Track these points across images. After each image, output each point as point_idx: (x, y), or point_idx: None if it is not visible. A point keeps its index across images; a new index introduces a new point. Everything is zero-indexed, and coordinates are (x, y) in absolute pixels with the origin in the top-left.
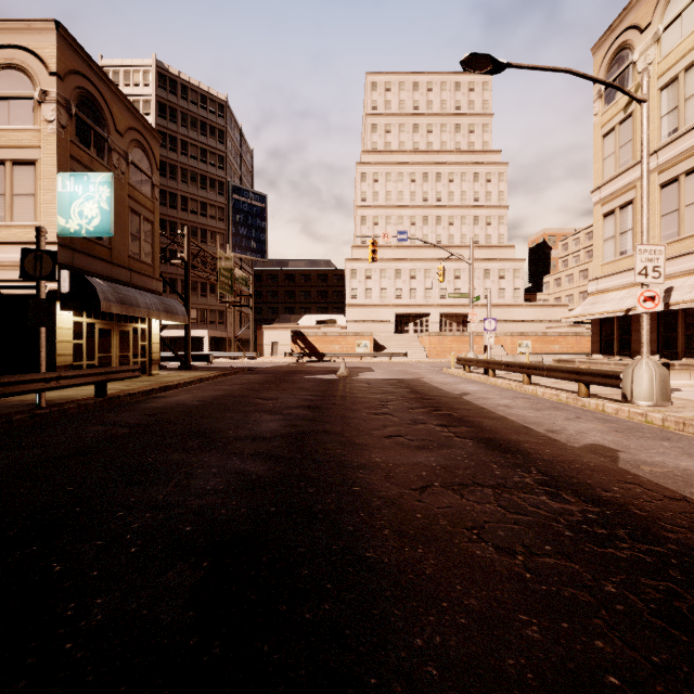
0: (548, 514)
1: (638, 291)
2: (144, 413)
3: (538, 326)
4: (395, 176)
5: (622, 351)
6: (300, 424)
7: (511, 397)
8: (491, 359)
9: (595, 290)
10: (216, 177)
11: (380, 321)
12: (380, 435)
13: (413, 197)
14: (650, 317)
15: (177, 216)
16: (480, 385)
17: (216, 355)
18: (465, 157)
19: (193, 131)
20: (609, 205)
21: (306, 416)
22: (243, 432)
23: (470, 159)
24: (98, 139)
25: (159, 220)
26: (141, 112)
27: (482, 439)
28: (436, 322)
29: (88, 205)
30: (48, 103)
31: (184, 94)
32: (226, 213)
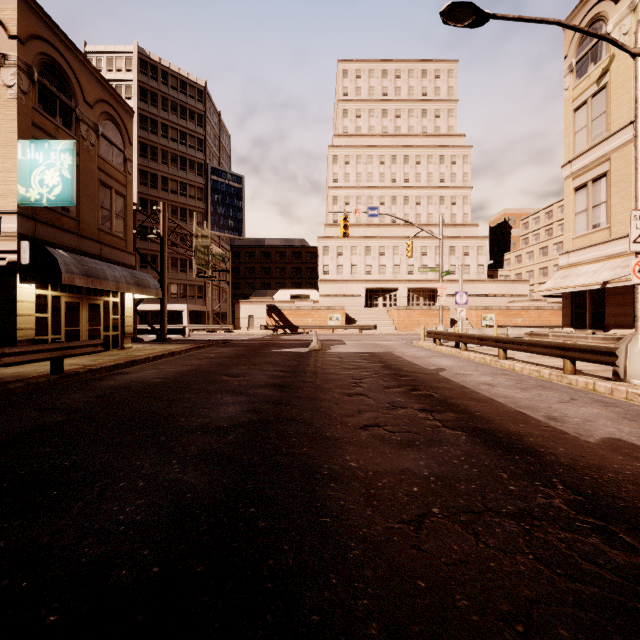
0: (618, 580)
1: (632, 260)
2: (95, 394)
3: (500, 301)
4: (365, 158)
5: (595, 325)
6: (264, 408)
7: (490, 373)
8: (463, 333)
9: (566, 263)
10: (195, 159)
11: (350, 296)
12: (354, 424)
13: (382, 179)
14: (625, 290)
15: (158, 195)
16: (454, 359)
17: (194, 327)
18: (431, 141)
19: (173, 115)
20: (581, 178)
21: (272, 398)
22: (196, 419)
23: (436, 143)
24: (64, 108)
25: (141, 199)
26: (123, 96)
27: (475, 431)
28: (404, 297)
29: (49, 173)
30: (7, 67)
31: (165, 80)
32: (204, 193)
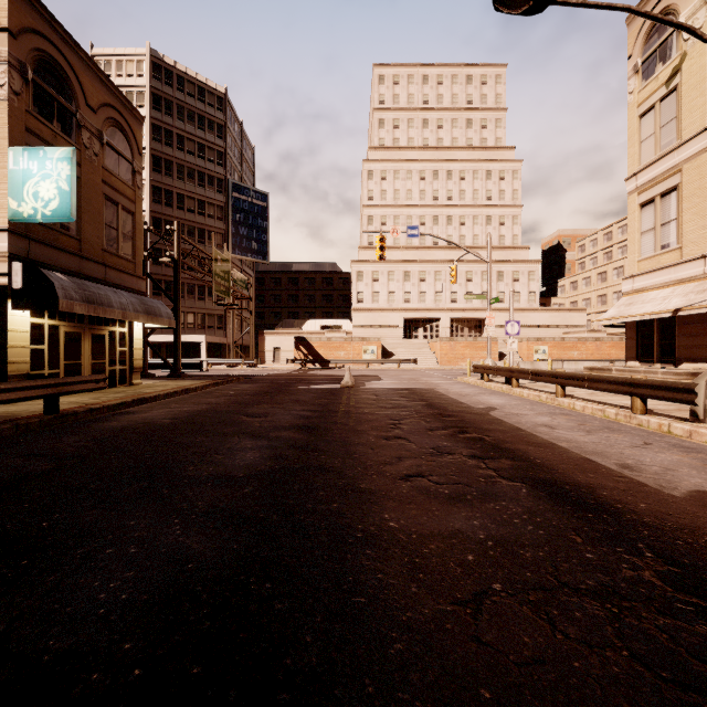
0: None
1: None
2: (93, 437)
3: (554, 332)
4: (403, 173)
5: (664, 358)
6: (288, 455)
7: (547, 413)
8: (515, 367)
9: (631, 289)
10: (214, 174)
11: (387, 326)
12: (393, 474)
13: (423, 196)
14: (699, 318)
15: (173, 214)
16: (505, 397)
17: (213, 362)
18: (477, 154)
19: (190, 125)
20: (648, 193)
21: (297, 442)
22: (207, 468)
23: (482, 156)
24: (63, 112)
25: (154, 219)
26: (134, 104)
27: (537, 482)
28: (447, 327)
29: (44, 185)
30: None
31: (181, 86)
32: (225, 212)
